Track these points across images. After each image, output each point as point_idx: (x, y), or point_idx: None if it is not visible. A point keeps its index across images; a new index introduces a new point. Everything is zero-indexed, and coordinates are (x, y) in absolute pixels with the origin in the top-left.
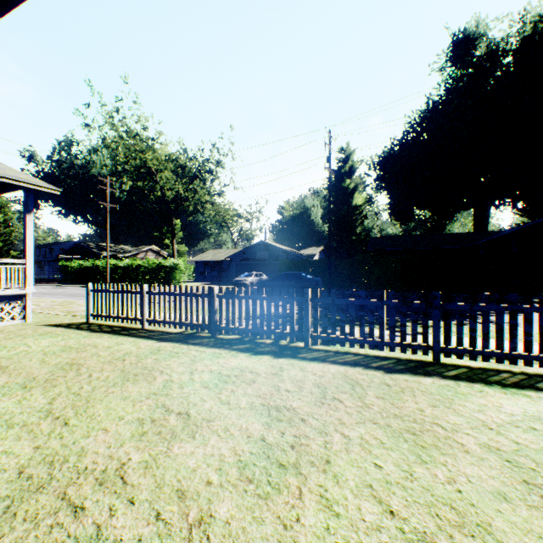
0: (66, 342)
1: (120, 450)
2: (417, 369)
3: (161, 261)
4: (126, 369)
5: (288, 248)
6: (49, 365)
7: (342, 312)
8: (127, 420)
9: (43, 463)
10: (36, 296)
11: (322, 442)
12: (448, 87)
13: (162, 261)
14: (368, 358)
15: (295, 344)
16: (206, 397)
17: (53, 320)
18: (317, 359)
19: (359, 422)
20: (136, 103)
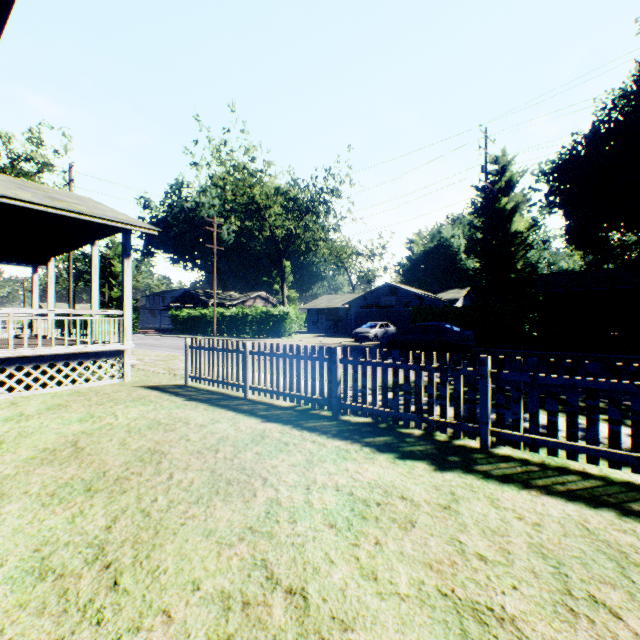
0: (156, 413)
1: None
2: None
3: (270, 310)
4: (217, 469)
5: (420, 291)
6: (128, 450)
7: (551, 398)
8: (204, 593)
9: None
10: (143, 348)
11: None
12: None
13: (270, 310)
14: (614, 487)
15: (462, 441)
16: (333, 552)
17: (151, 380)
18: (513, 479)
19: None
20: (243, 132)
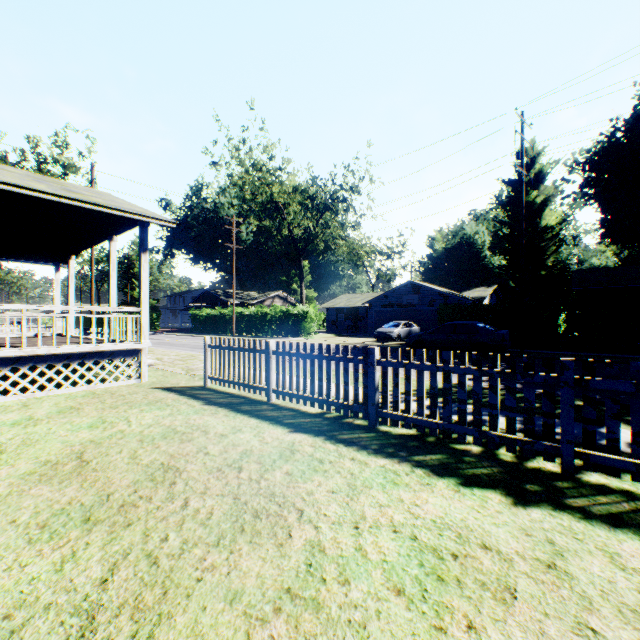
0: (172, 419)
1: None
2: None
3: (289, 309)
4: (241, 494)
5: (444, 289)
6: (138, 466)
7: None
8: None
9: None
10: (163, 347)
11: None
12: None
13: (290, 309)
14: None
15: (535, 462)
16: None
17: (169, 380)
18: (625, 522)
19: None
20: (262, 130)
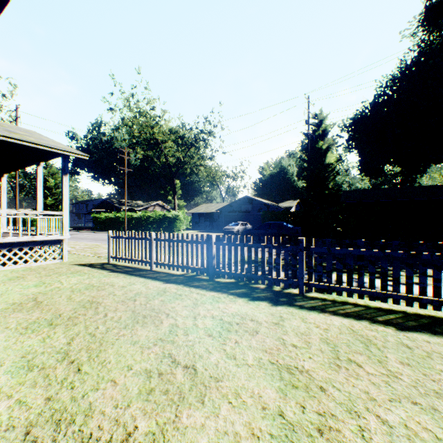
0: (90, 280)
1: (127, 412)
2: (434, 327)
3: (165, 213)
4: (136, 310)
5: (268, 201)
6: (74, 302)
7: (338, 261)
8: (135, 371)
9: (50, 422)
10: (74, 240)
11: (356, 428)
12: (420, 50)
13: (166, 213)
14: (370, 310)
15: (289, 290)
16: (211, 348)
17: (83, 260)
18: (316, 308)
19: (393, 400)
20: (146, 88)
